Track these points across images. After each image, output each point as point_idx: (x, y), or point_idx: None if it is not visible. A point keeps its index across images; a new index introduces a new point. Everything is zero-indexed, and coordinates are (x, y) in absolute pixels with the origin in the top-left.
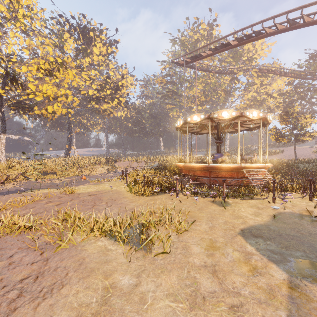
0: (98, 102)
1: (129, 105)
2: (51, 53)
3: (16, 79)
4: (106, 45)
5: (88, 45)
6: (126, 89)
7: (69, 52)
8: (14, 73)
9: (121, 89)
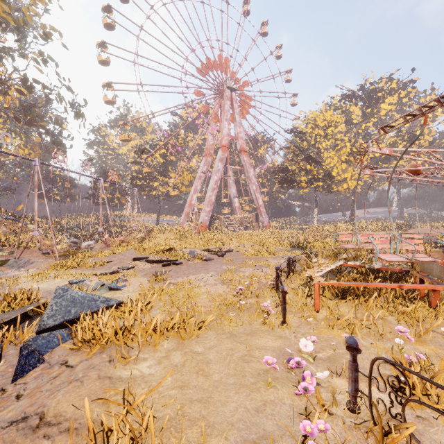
0: (386, 162)
1: (439, 144)
2: (348, 146)
3: (331, 176)
4: (397, 91)
5: (374, 105)
6: (433, 120)
7: (355, 122)
8: (330, 173)
9: (419, 138)
